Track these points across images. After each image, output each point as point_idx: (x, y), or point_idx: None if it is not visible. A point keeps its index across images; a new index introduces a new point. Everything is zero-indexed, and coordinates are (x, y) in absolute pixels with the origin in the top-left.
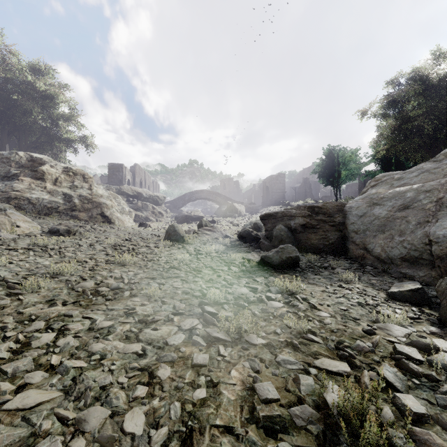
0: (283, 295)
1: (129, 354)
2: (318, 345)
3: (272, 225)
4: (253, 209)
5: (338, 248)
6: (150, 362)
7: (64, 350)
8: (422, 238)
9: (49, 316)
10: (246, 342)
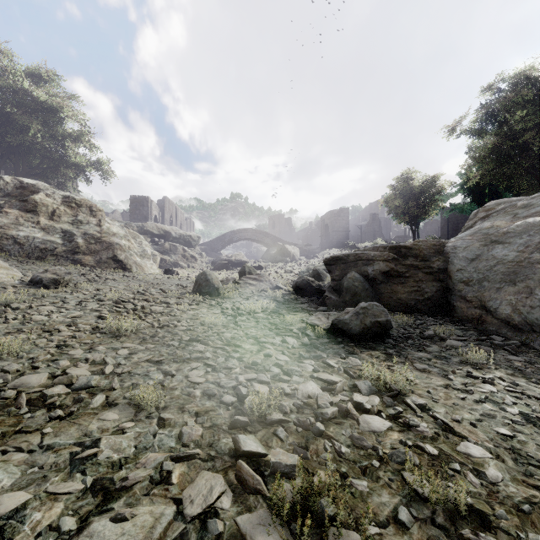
0: (381, 398)
1: None
2: None
3: (342, 272)
4: (309, 252)
5: (437, 305)
6: None
7: None
8: None
9: None
10: None
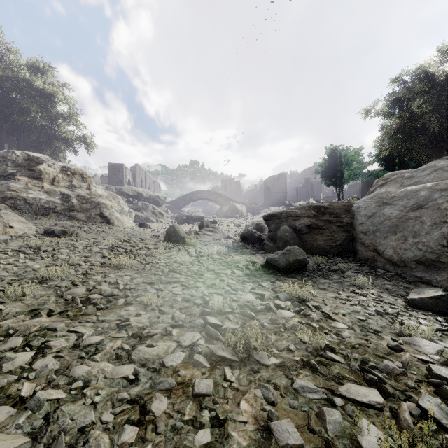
0: (292, 303)
1: (118, 380)
2: (339, 365)
3: (276, 225)
4: (254, 209)
5: (345, 249)
6: (143, 390)
7: (41, 375)
8: (439, 240)
9: (29, 330)
10: (256, 362)
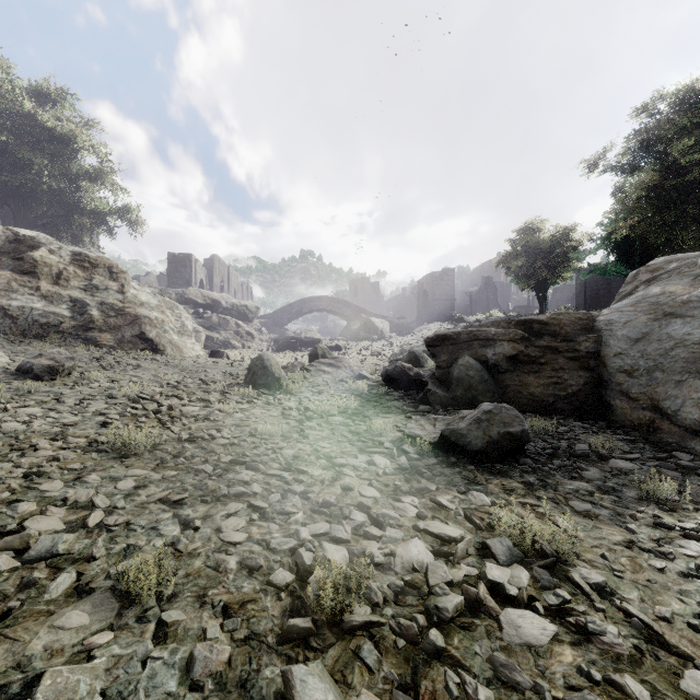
0: (530, 569)
1: None
2: None
3: (450, 356)
4: (402, 327)
5: (586, 404)
6: None
7: None
8: None
9: None
10: None
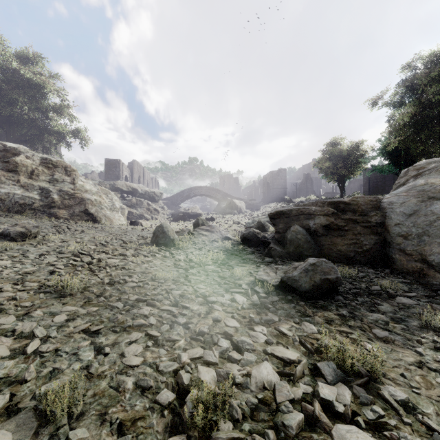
0: (350, 387)
1: None
2: None
3: (285, 225)
4: (253, 205)
5: (376, 257)
6: None
7: None
8: None
9: None
10: None
